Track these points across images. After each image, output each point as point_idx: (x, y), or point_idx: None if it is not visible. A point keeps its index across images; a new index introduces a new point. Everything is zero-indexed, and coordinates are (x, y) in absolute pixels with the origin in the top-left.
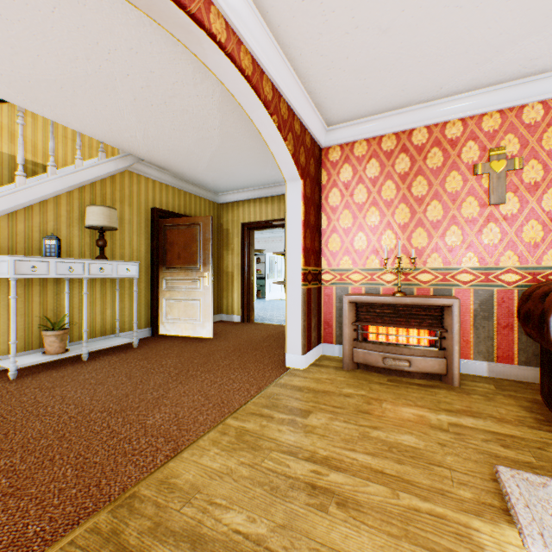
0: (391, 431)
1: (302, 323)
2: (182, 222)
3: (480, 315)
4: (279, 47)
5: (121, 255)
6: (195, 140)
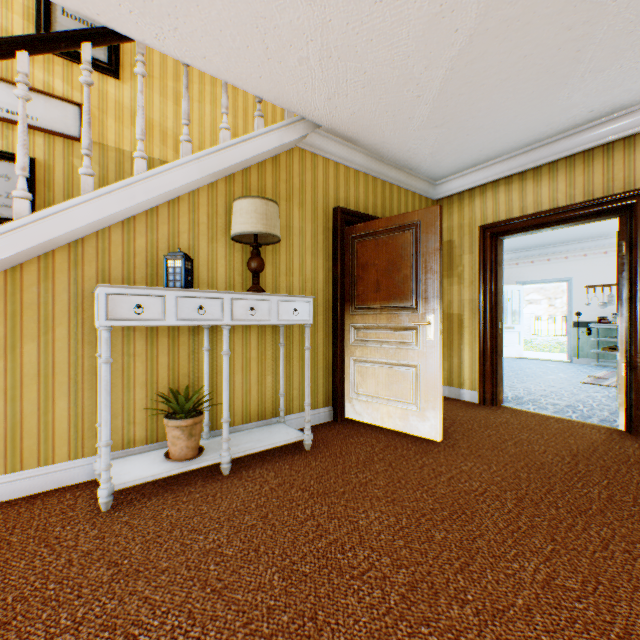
0: None
1: None
2: (381, 225)
3: None
4: None
5: (286, 287)
6: (420, 26)
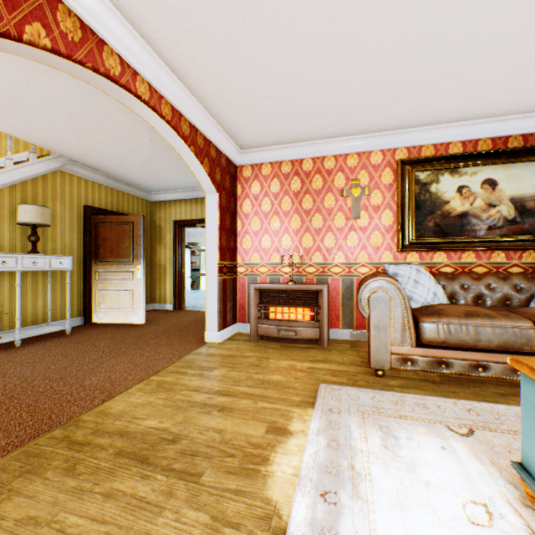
0: (268, 374)
1: (218, 306)
2: (115, 219)
3: (346, 296)
4: (194, 97)
5: (53, 249)
6: (127, 150)
